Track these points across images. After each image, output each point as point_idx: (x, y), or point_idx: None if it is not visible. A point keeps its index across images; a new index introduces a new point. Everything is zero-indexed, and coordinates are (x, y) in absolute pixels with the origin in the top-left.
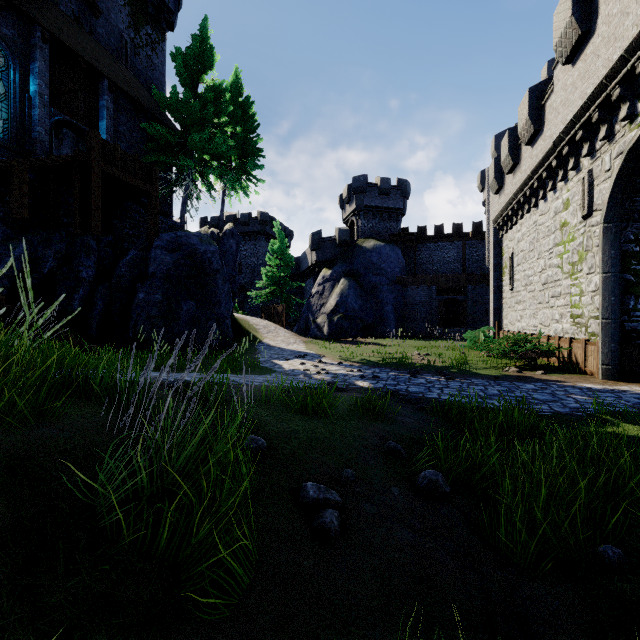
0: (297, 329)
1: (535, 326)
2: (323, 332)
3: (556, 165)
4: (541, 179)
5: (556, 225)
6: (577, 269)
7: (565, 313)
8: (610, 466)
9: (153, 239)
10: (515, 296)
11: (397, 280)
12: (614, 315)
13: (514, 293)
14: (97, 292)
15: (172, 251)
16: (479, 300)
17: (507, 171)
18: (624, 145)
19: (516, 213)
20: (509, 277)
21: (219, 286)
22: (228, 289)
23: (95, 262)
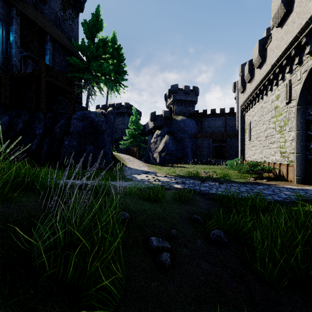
0: (144, 160)
1: (261, 158)
2: (156, 161)
3: (272, 78)
4: (265, 85)
5: (272, 108)
6: (283, 129)
7: (277, 151)
8: (310, 227)
9: (72, 114)
10: (251, 143)
11: (193, 136)
12: (302, 151)
13: (251, 142)
14: (44, 141)
15: (82, 120)
16: (233, 145)
17: (247, 81)
18: (307, 67)
19: (252, 102)
20: (248, 134)
21: (105, 138)
22: (110, 139)
23: (43, 126)
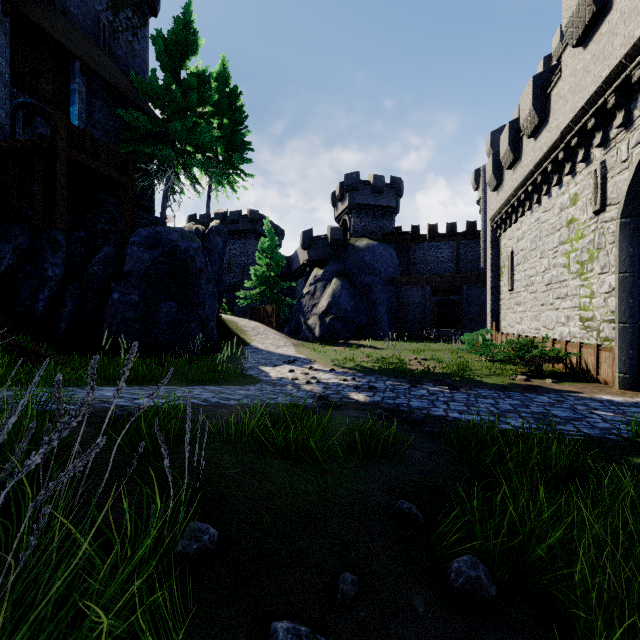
0: (288, 330)
1: (537, 329)
2: (315, 334)
3: (563, 157)
4: (545, 173)
5: (562, 222)
6: (587, 269)
7: (572, 316)
8: None
9: (129, 235)
10: (514, 297)
11: (391, 280)
12: (632, 319)
13: (513, 294)
14: (66, 292)
15: (150, 248)
16: (474, 301)
17: (507, 166)
18: None
19: (516, 210)
20: (508, 277)
21: (203, 286)
22: (213, 289)
23: (63, 259)
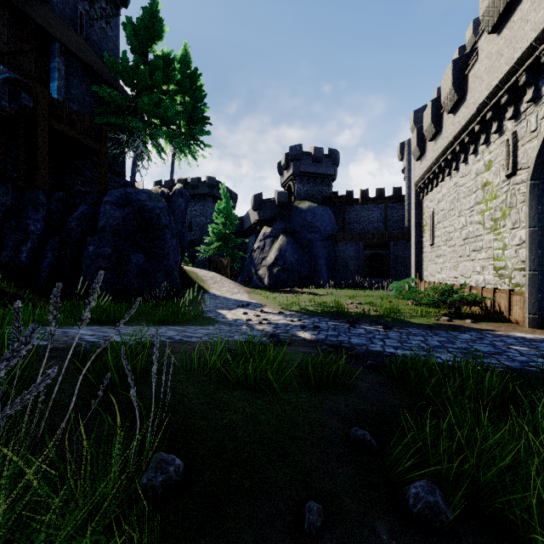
0: (241, 280)
1: (456, 277)
2: (264, 283)
3: (479, 129)
4: (462, 144)
5: (477, 185)
6: (500, 225)
7: (487, 265)
8: None
9: (103, 195)
10: (435, 250)
11: (329, 237)
12: (541, 267)
13: (434, 248)
14: (47, 245)
15: (121, 206)
16: (400, 254)
17: (429, 138)
18: None
19: (436, 176)
20: (430, 234)
21: (167, 240)
22: (176, 243)
23: (44, 216)
